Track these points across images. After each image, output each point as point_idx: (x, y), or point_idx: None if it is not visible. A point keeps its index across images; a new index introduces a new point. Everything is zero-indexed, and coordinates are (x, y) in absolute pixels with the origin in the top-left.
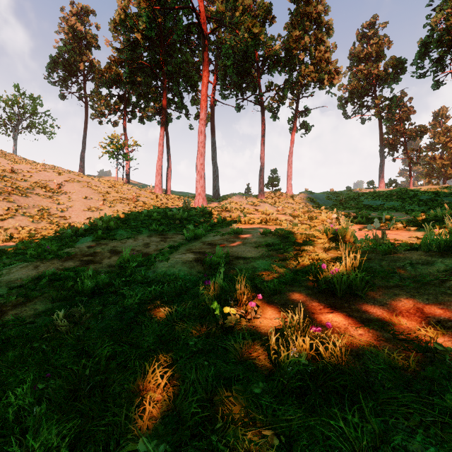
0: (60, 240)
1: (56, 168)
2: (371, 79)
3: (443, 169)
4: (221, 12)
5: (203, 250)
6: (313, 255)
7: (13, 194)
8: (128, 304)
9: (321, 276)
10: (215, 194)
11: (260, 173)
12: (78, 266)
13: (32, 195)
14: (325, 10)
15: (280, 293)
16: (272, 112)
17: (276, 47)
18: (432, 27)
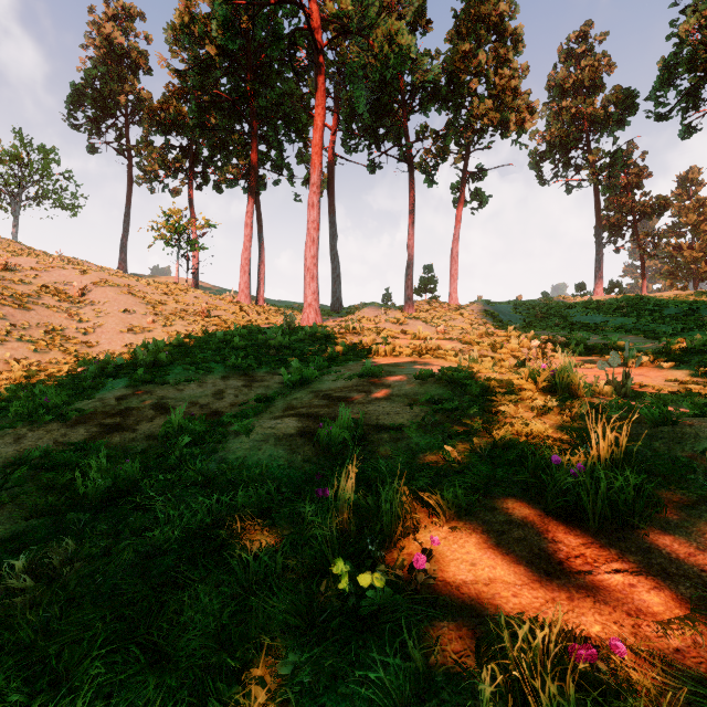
0: (75, 384)
1: (80, 263)
2: (582, 122)
3: (693, 266)
4: (345, 9)
5: (315, 410)
6: (518, 424)
7: (4, 305)
8: (160, 539)
9: (550, 479)
10: (334, 305)
11: (407, 271)
12: (92, 437)
13: (37, 308)
14: (512, 12)
15: (469, 514)
16: (426, 174)
17: (434, 67)
18: (681, 40)
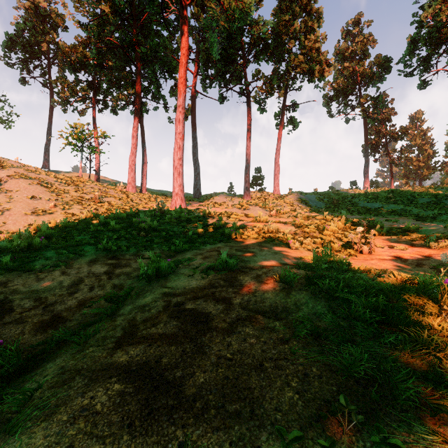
0: None
1: (6, 161)
2: (356, 78)
3: (419, 171)
4: None
5: (156, 352)
6: None
7: None
8: None
9: None
10: (196, 193)
11: (245, 171)
12: None
13: None
14: None
15: None
16: (259, 104)
17: (268, 22)
18: (421, 24)
